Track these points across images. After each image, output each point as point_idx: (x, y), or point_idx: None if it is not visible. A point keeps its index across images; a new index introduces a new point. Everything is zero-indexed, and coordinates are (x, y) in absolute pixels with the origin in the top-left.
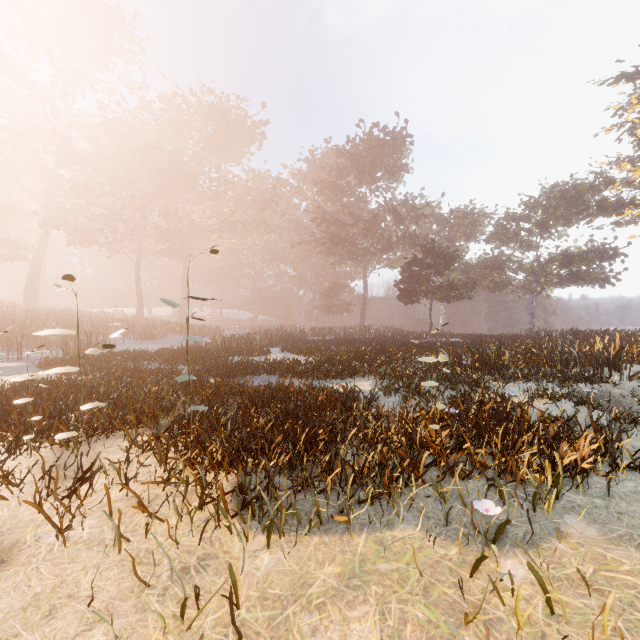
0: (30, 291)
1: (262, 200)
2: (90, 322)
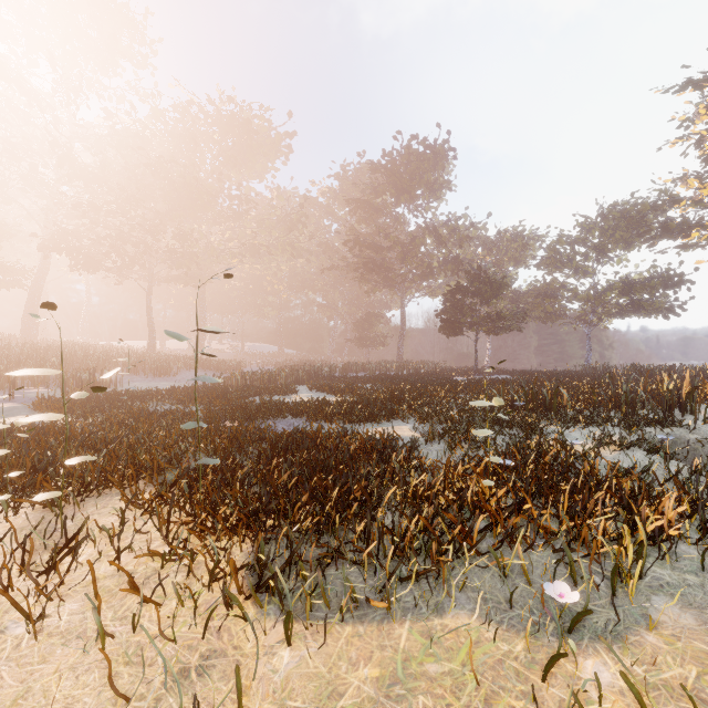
0: (28, 322)
1: (288, 221)
2: (95, 357)
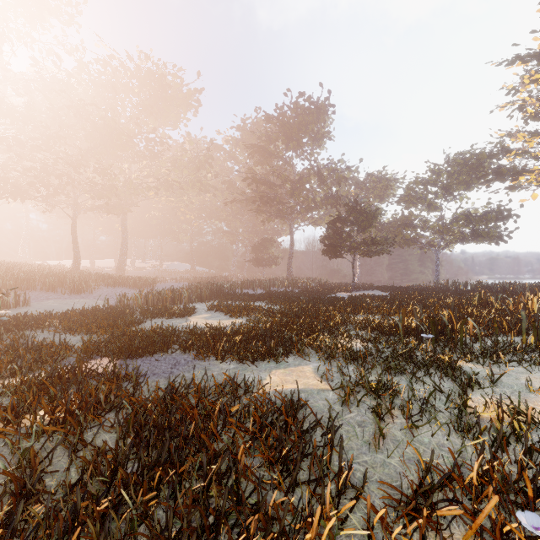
0: None
1: (197, 161)
2: (14, 276)
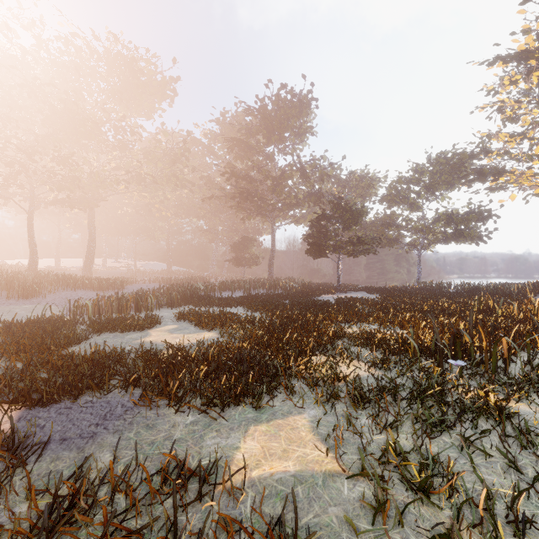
0: None
1: (173, 154)
2: None
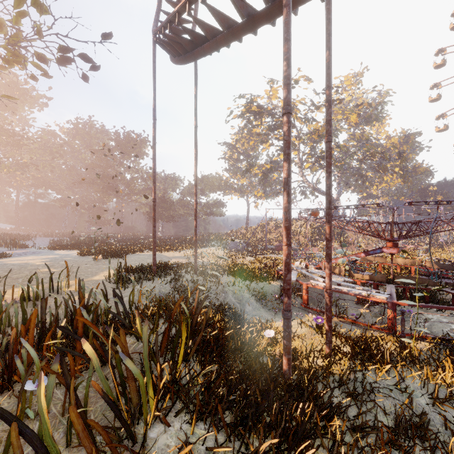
0: None
1: (48, 150)
2: None
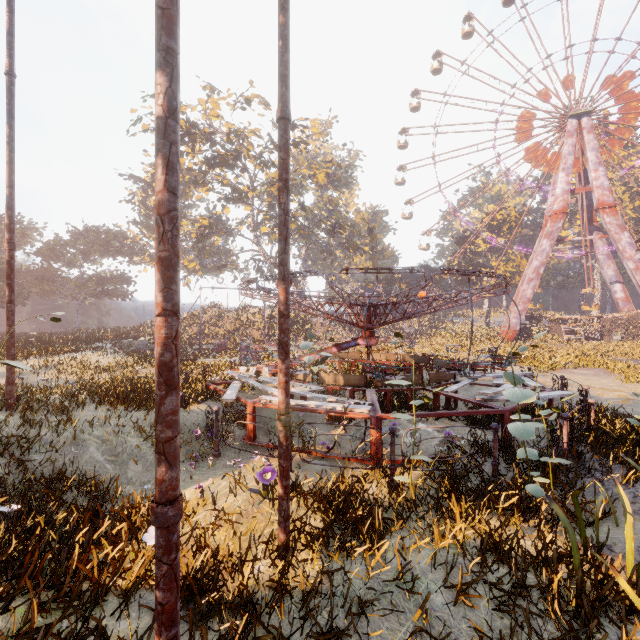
0: None
1: None
2: None
